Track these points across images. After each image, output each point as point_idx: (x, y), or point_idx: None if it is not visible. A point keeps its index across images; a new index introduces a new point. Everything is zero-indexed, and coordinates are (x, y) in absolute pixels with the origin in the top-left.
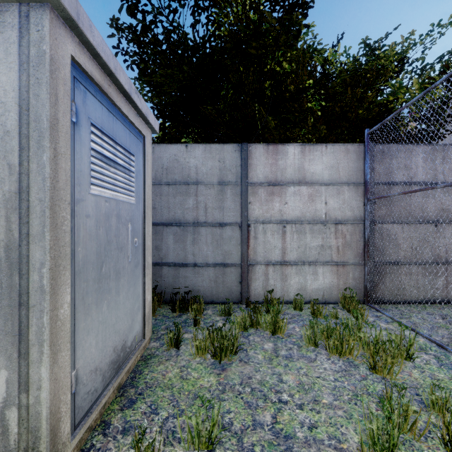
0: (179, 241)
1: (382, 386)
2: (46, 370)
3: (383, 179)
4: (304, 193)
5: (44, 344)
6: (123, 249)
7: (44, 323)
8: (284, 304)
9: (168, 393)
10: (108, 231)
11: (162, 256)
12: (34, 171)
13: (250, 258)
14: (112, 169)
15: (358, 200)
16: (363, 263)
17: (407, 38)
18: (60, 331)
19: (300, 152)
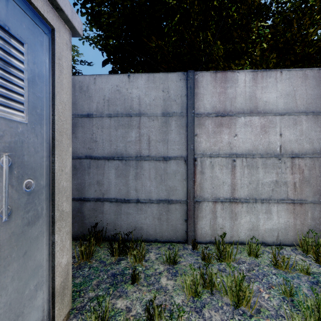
0: (121, 175)
1: None
2: None
3: None
4: (256, 124)
5: None
6: None
7: None
8: (234, 245)
9: None
10: None
11: (104, 191)
12: None
13: (196, 195)
14: None
15: (318, 131)
16: None
17: None
18: None
19: (251, 79)
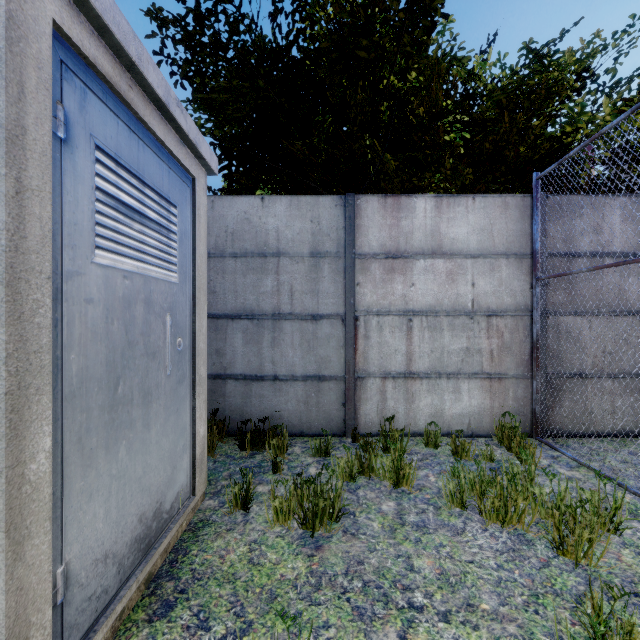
0: (252, 341)
1: (576, 579)
2: None
3: (561, 247)
4: (440, 270)
5: None
6: (158, 356)
7: None
8: (411, 438)
9: (228, 589)
10: (129, 326)
11: (226, 364)
12: None
13: (358, 368)
14: (137, 226)
15: (522, 281)
16: (529, 376)
17: (590, 42)
18: (29, 502)
19: (434, 208)
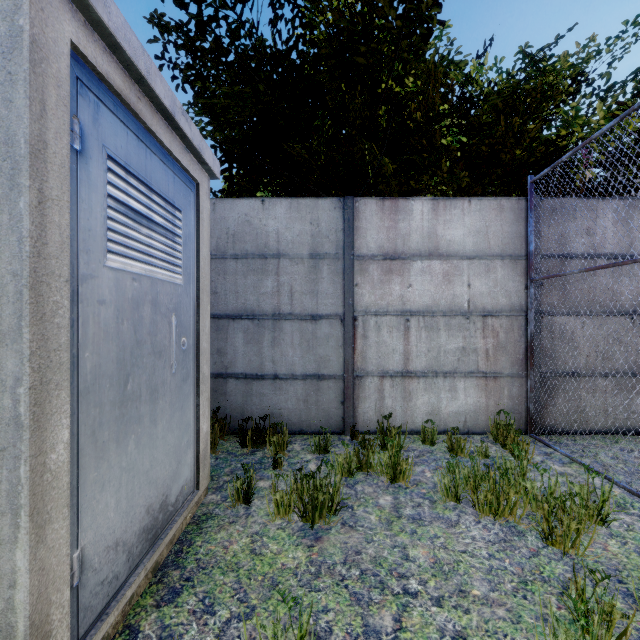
0: (252, 341)
1: (564, 567)
2: (24, 555)
3: (554, 249)
4: (437, 271)
5: (21, 512)
6: (164, 354)
7: (20, 477)
8: (408, 435)
9: (231, 577)
10: (137, 326)
11: (227, 363)
12: (5, 227)
13: (357, 367)
14: (144, 230)
15: (517, 282)
16: (524, 375)
17: (585, 46)
18: (50, 489)
19: (431, 211)
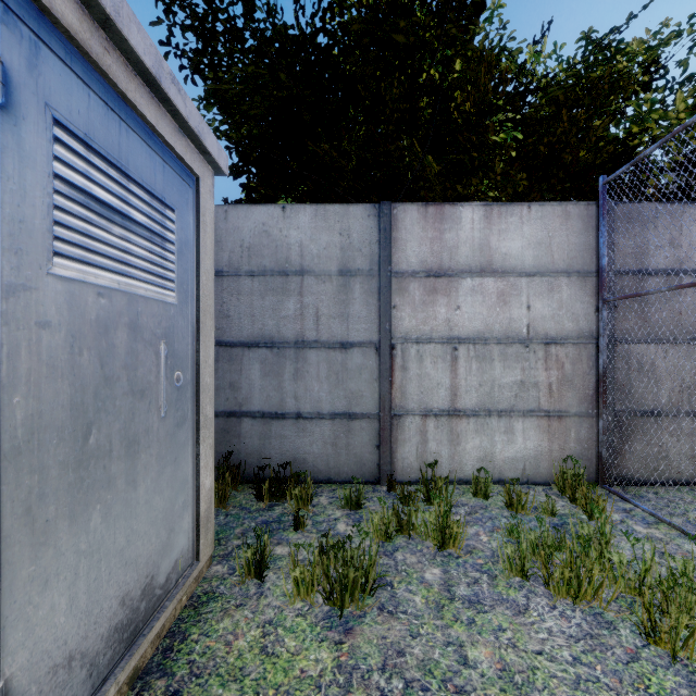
0: (271, 373)
1: (676, 679)
2: None
3: (631, 264)
4: (490, 290)
5: None
6: (148, 394)
7: None
8: (456, 485)
9: (233, 691)
10: (105, 357)
11: (242, 399)
12: None
13: (395, 405)
14: (117, 230)
15: (586, 303)
16: (595, 414)
17: (657, 33)
18: None
19: (483, 218)
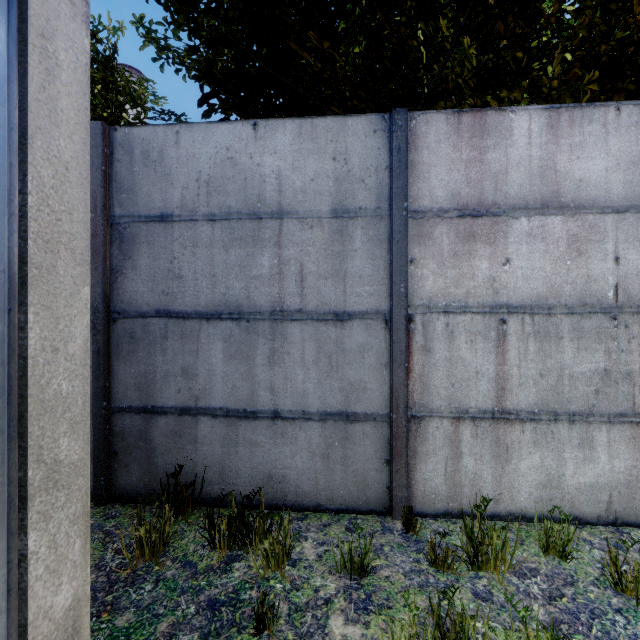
0: (238, 356)
1: None
2: None
3: None
4: (557, 235)
5: None
6: None
7: None
8: (504, 523)
9: None
10: None
11: (198, 391)
12: None
13: (412, 402)
14: None
15: None
16: None
17: None
18: None
19: (545, 128)
